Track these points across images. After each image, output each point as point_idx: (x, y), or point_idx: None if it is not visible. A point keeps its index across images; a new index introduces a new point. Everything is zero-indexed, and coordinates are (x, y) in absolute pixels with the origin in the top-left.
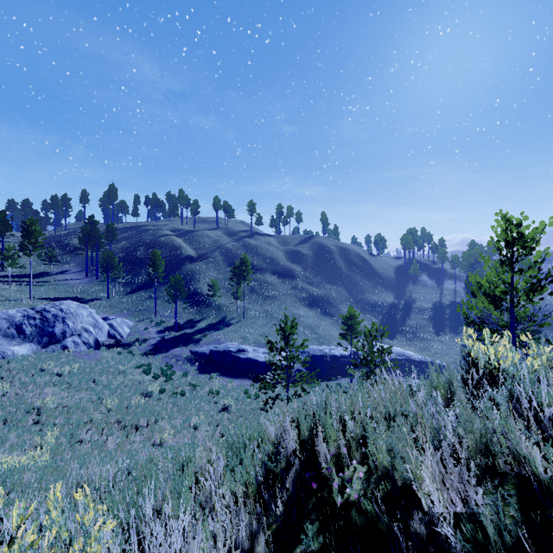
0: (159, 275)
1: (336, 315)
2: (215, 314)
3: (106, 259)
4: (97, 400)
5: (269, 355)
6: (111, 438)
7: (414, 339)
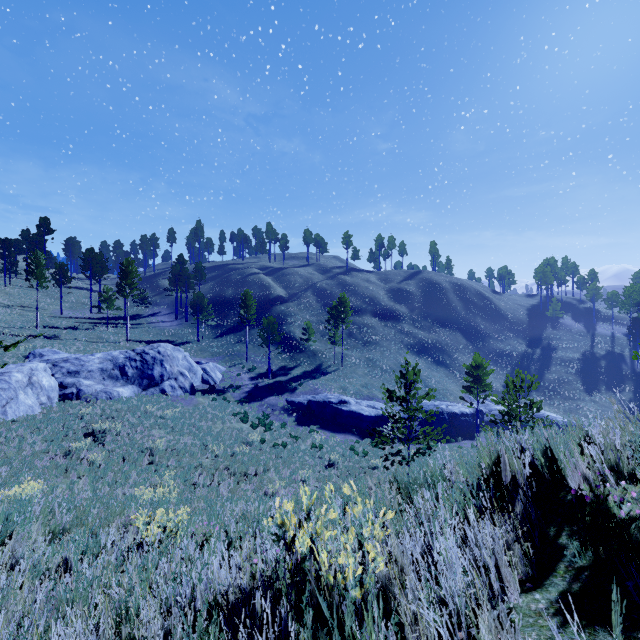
0: (251, 317)
1: (451, 366)
2: (310, 360)
3: (196, 300)
4: (201, 445)
5: (386, 406)
6: (223, 484)
7: (555, 397)
